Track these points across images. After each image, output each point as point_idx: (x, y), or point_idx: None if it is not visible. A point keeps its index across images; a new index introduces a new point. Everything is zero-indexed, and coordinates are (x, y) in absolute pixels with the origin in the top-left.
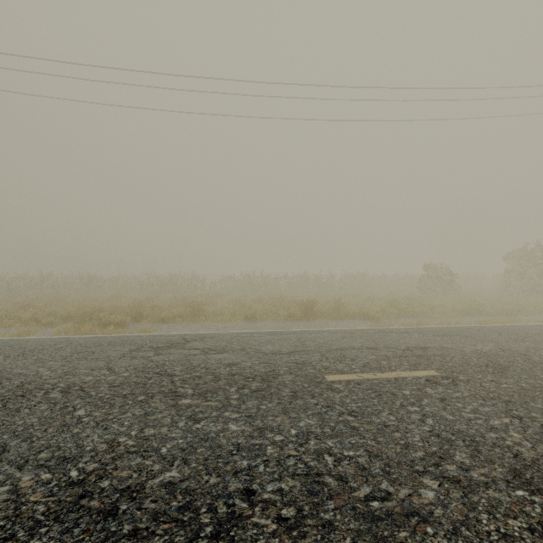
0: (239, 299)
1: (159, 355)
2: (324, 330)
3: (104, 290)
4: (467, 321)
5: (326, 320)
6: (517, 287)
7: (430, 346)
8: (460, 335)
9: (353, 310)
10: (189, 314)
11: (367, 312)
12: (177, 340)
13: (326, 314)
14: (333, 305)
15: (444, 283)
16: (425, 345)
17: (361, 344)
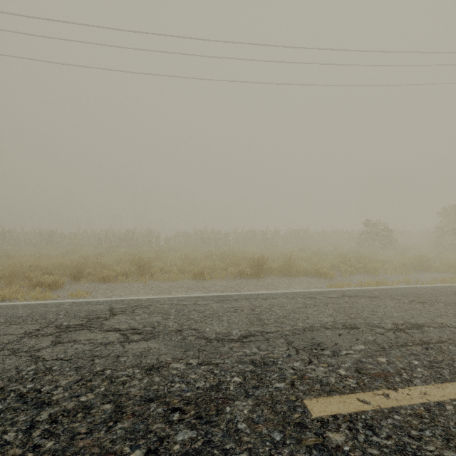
0: (189, 254)
1: (55, 346)
2: (279, 293)
3: (64, 245)
4: (422, 278)
5: (277, 277)
6: (451, 242)
7: (422, 322)
8: (440, 301)
9: (304, 266)
10: (135, 271)
11: (320, 269)
12: (101, 312)
13: (276, 271)
14: (284, 262)
15: (382, 238)
16: (415, 320)
17: (332, 319)
